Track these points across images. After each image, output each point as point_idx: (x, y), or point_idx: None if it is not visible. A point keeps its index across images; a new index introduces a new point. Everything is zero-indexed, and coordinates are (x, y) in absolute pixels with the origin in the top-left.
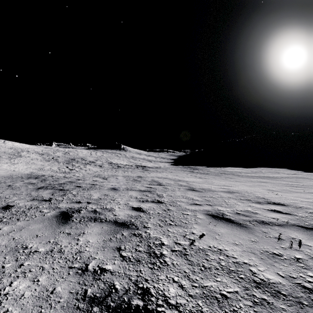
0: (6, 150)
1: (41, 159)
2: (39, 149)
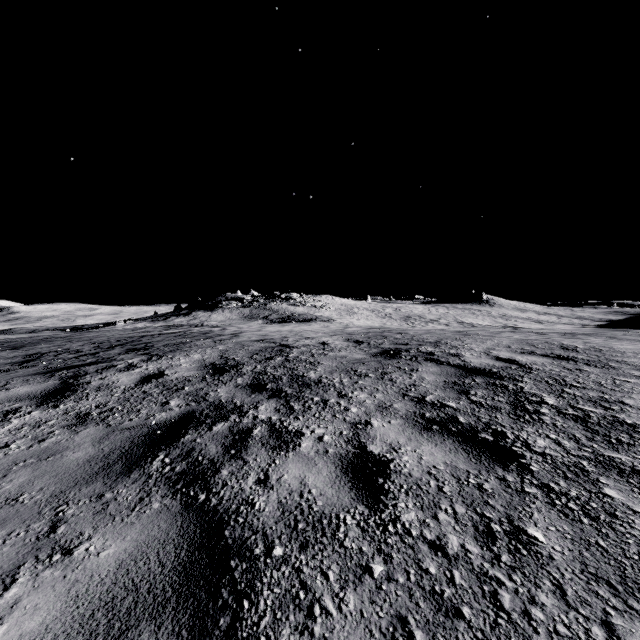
0: (339, 307)
1: (375, 316)
2: (366, 305)
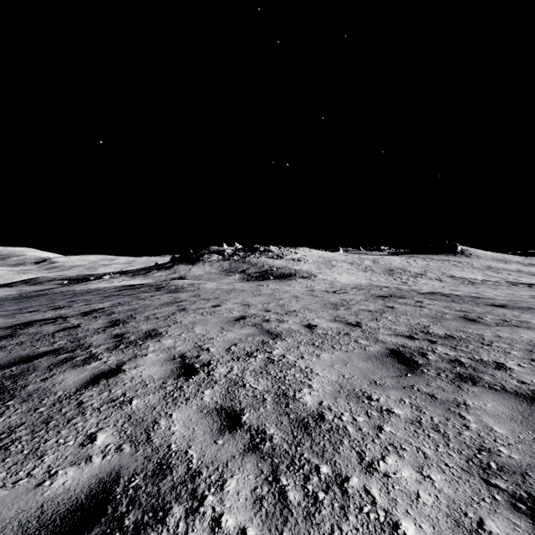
0: (317, 260)
1: (356, 269)
2: (342, 257)
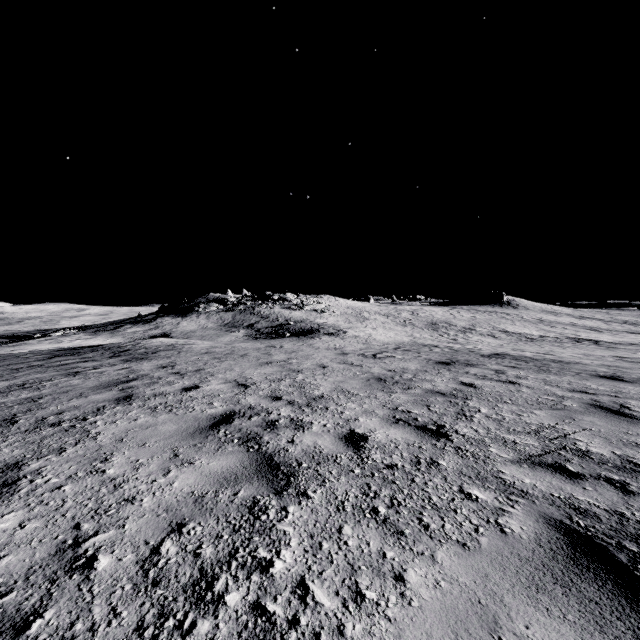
0: (345, 311)
1: (393, 322)
2: (376, 308)
